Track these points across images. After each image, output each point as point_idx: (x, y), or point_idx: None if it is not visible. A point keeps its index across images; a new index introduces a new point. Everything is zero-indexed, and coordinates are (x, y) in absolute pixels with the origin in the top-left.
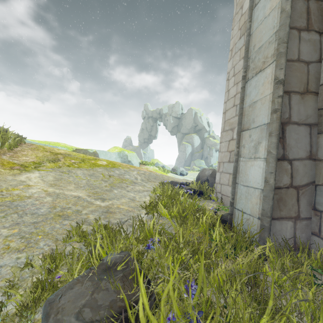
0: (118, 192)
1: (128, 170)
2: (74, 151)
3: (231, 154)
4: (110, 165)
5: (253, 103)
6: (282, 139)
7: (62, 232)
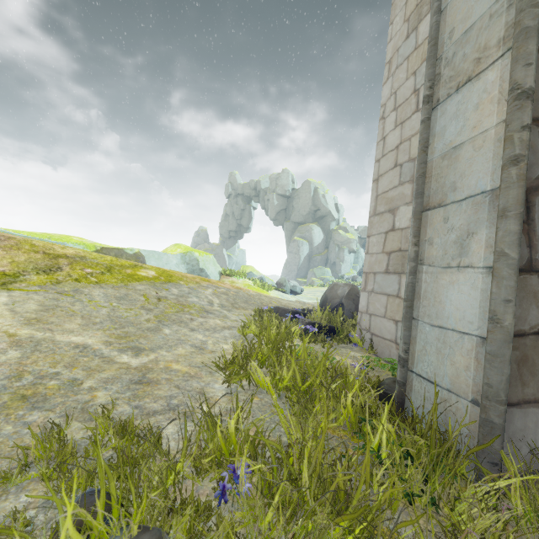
0: (173, 331)
1: (197, 287)
2: (99, 251)
3: (390, 257)
4: (163, 277)
5: (452, 150)
6: (527, 225)
7: (12, 450)
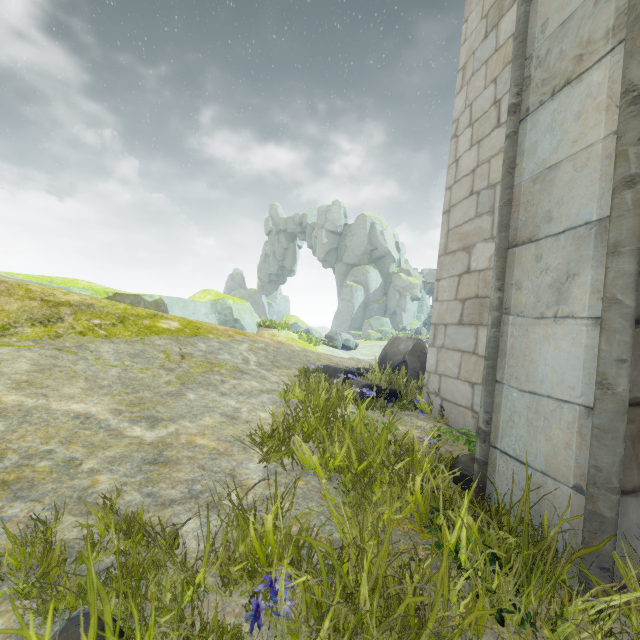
0: (199, 396)
1: (230, 341)
2: (111, 298)
3: (465, 305)
4: (188, 330)
5: (546, 171)
6: None
7: None
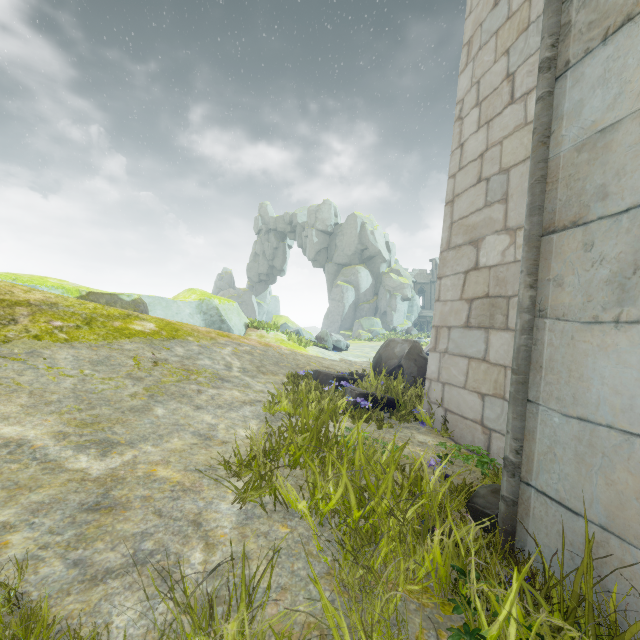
0: (169, 411)
1: (212, 344)
2: (84, 297)
3: (473, 306)
4: (165, 332)
5: (598, 135)
6: None
7: None
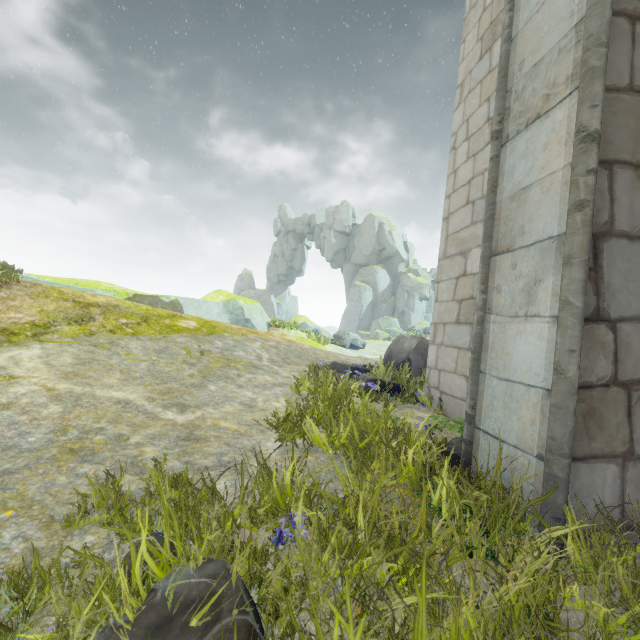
0: (219, 388)
1: (244, 339)
2: (131, 299)
3: (462, 306)
4: (205, 329)
5: (521, 191)
6: (594, 272)
7: (69, 498)
